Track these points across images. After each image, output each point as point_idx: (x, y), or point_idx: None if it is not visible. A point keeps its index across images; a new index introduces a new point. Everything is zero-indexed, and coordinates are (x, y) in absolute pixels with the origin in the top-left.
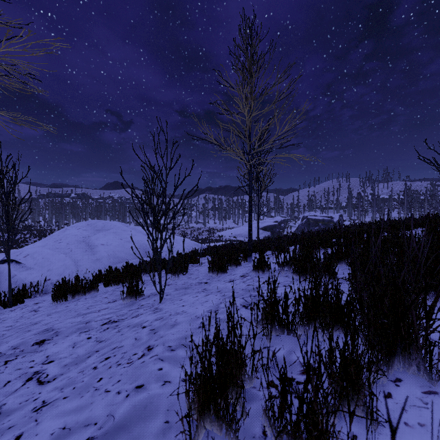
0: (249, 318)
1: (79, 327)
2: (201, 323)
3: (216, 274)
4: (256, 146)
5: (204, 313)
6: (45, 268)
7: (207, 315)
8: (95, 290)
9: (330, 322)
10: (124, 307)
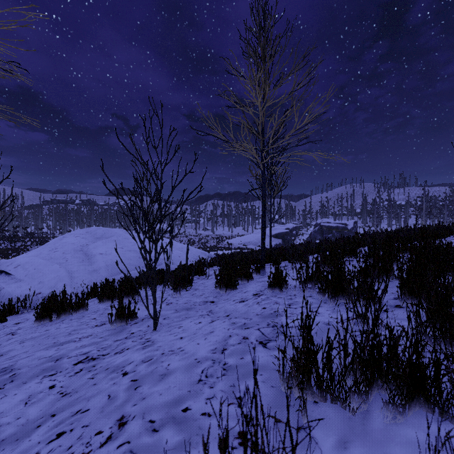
0: (269, 365)
1: (45, 367)
2: (202, 373)
3: (224, 291)
4: (270, 142)
5: (207, 355)
6: (36, 280)
7: (211, 357)
8: (84, 308)
9: (407, 393)
10: (111, 335)
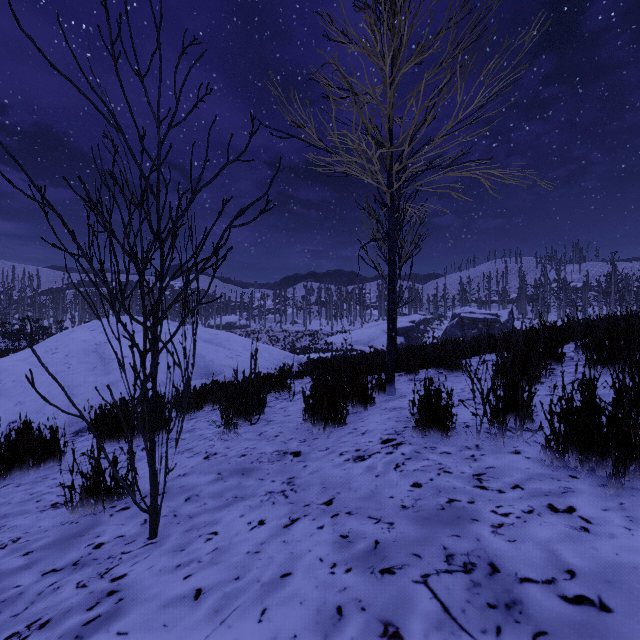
0: None
1: None
2: None
3: (321, 428)
4: (405, 151)
5: None
6: (13, 400)
7: None
8: (55, 459)
9: None
10: (53, 546)
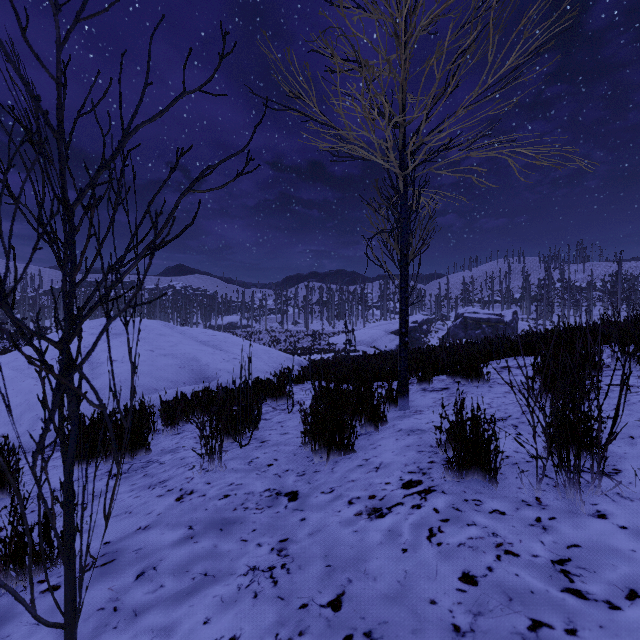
0: None
1: None
2: None
3: (323, 456)
4: (421, 126)
5: None
6: None
7: None
8: (5, 491)
9: None
10: None
